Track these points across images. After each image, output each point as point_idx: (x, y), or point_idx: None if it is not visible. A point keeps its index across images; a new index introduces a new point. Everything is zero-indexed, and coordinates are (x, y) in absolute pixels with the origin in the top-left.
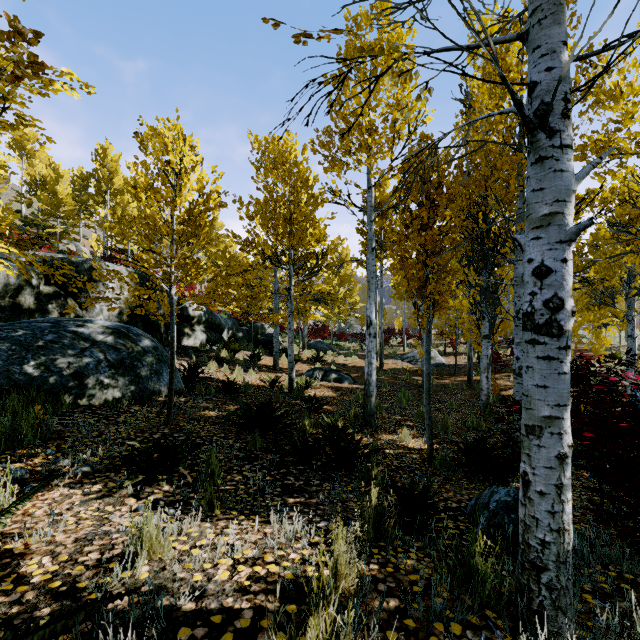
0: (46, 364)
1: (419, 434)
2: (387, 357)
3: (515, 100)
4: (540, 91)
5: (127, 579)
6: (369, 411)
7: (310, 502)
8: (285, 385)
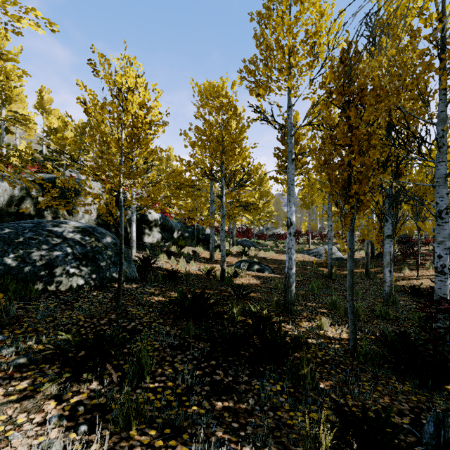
0: (23, 256)
1: (334, 321)
2: (296, 252)
3: None
4: None
5: None
6: (289, 300)
7: (239, 408)
8: (218, 274)
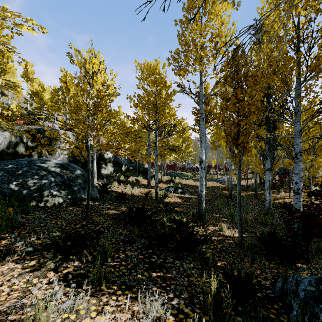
0: (22, 183)
1: (231, 226)
2: (208, 180)
3: None
4: None
5: None
6: (201, 212)
7: (166, 276)
8: (153, 195)
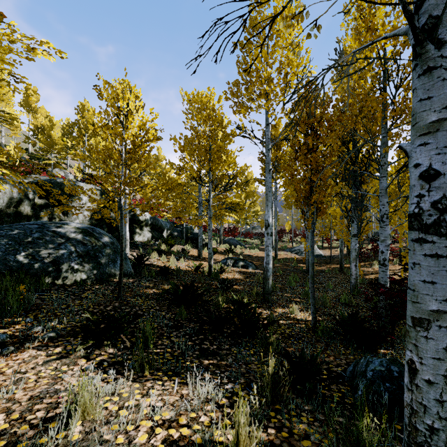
0: (33, 254)
1: (305, 308)
2: (280, 250)
3: (407, 11)
4: (428, 6)
5: (60, 440)
6: (267, 290)
7: (221, 364)
8: (206, 270)
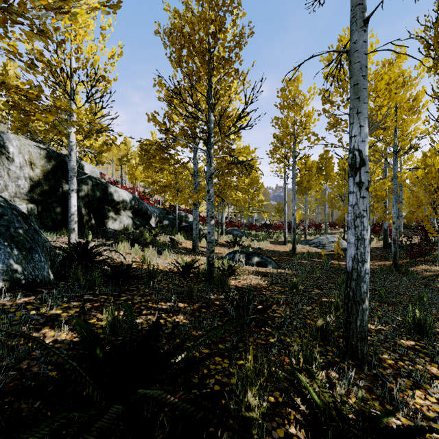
0: None
1: None
2: None
3: None
4: None
5: None
6: (359, 330)
7: None
8: (203, 271)
